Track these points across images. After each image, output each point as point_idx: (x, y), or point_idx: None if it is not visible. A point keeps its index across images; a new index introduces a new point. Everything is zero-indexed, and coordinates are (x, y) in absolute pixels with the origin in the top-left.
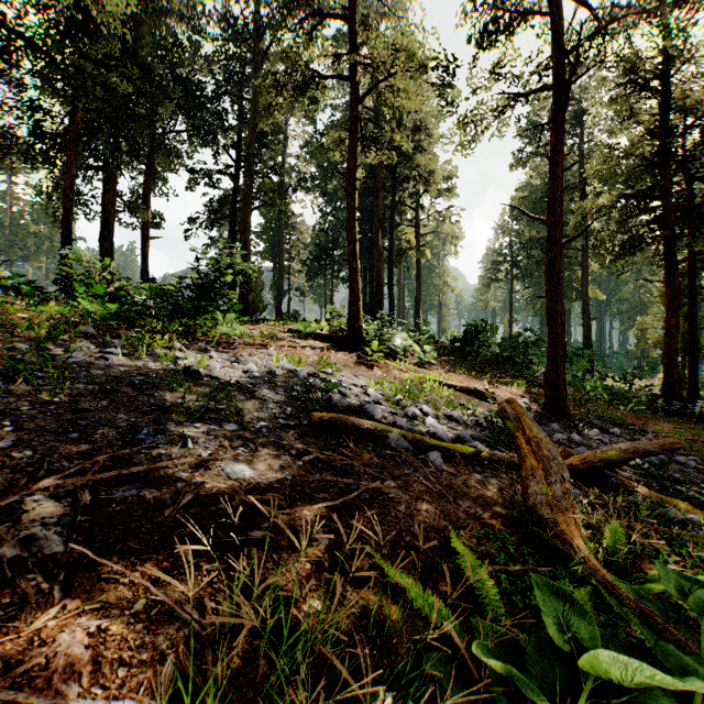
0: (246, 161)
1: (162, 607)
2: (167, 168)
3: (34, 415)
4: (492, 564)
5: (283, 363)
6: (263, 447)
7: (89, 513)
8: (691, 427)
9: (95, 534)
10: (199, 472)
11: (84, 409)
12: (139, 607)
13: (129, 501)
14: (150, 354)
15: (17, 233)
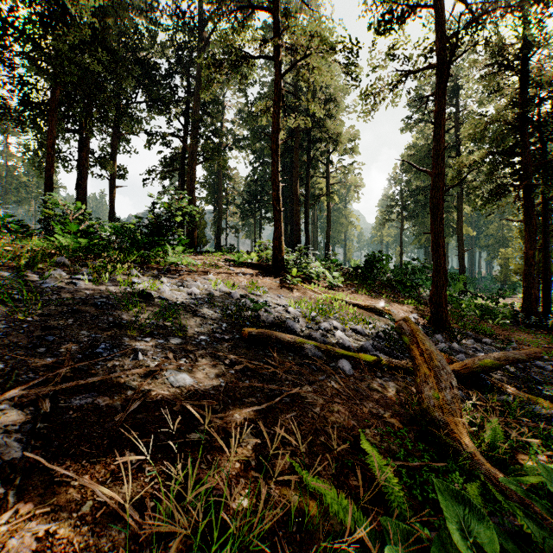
0: (192, 125)
1: (106, 509)
2: (130, 131)
3: (9, 332)
4: (393, 459)
5: (220, 287)
6: (202, 357)
7: (48, 420)
8: (546, 337)
9: (52, 439)
10: (147, 381)
11: (52, 327)
12: (86, 509)
13: (84, 408)
14: (111, 280)
15: (11, 183)
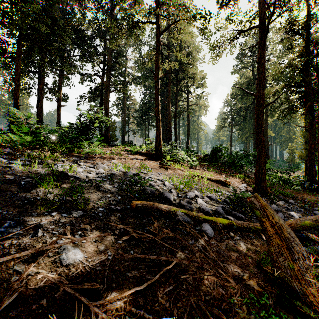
0: (107, 69)
1: None
2: (69, 73)
3: None
4: None
5: (119, 168)
6: (96, 229)
7: None
8: None
9: None
10: (36, 262)
11: None
12: None
13: None
14: (42, 164)
15: (1, 104)
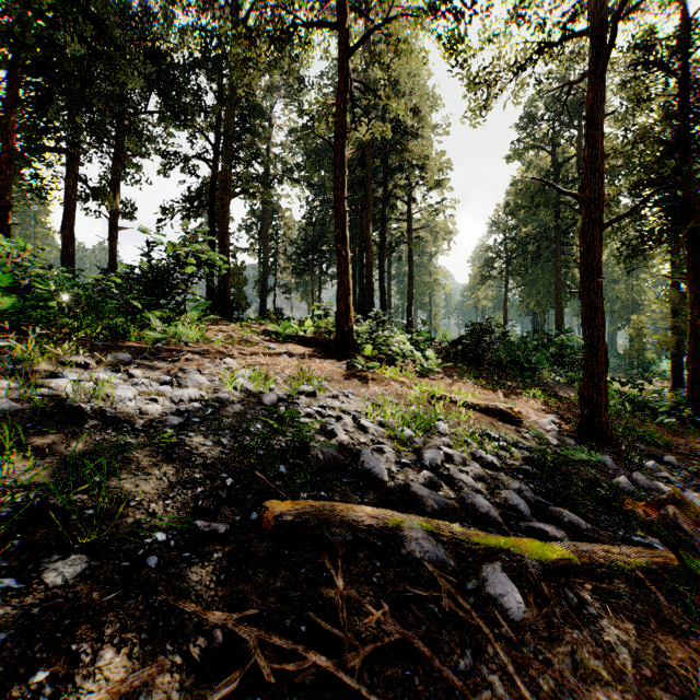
0: (225, 144)
1: None
2: (138, 152)
3: None
4: None
5: (241, 383)
6: (119, 643)
7: None
8: None
9: None
10: None
11: None
12: None
13: None
14: (16, 376)
15: None
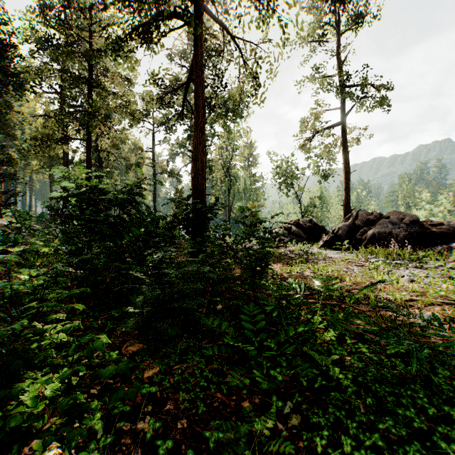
0: None
1: None
2: None
3: None
4: None
5: None
6: None
7: None
8: None
9: None
10: None
11: None
12: None
13: None
14: None
15: None
